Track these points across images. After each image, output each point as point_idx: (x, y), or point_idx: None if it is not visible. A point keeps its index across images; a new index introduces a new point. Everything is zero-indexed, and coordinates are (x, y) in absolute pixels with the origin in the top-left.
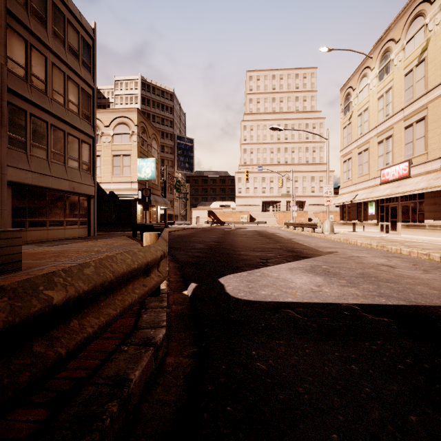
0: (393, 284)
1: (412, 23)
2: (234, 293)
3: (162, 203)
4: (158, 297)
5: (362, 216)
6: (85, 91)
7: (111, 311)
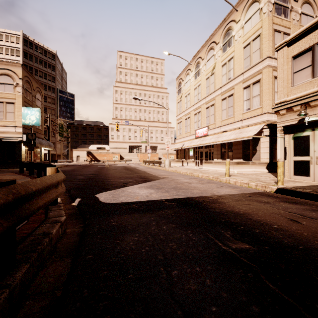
0: (185, 190)
1: (209, 51)
2: (104, 200)
3: (46, 145)
4: (56, 205)
5: (187, 157)
6: None
7: (46, 199)
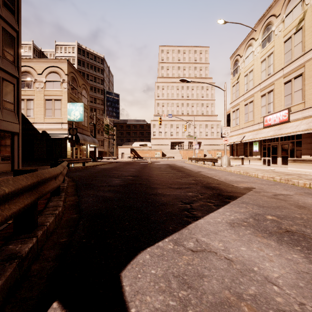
0: None
1: None
2: None
3: (90, 142)
4: None
5: (247, 153)
6: (8, 32)
7: None
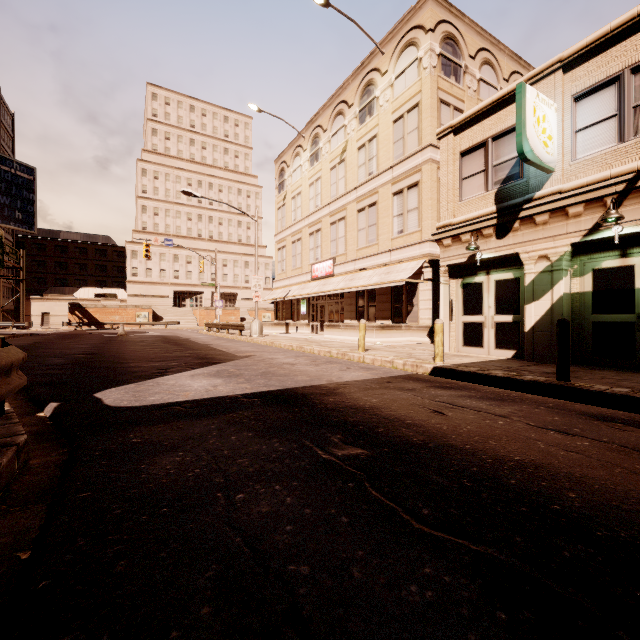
0: (282, 377)
1: (336, 118)
2: (116, 403)
3: None
4: (1, 417)
5: (295, 315)
6: None
7: None
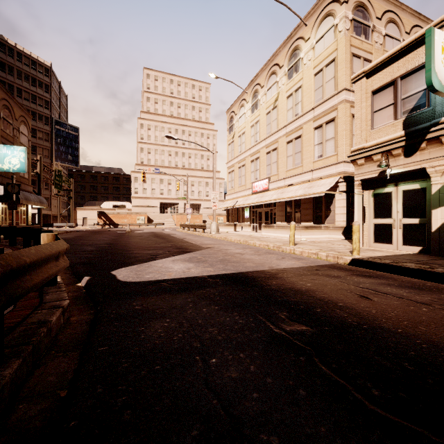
0: (235, 263)
1: (270, 77)
2: (124, 279)
3: (35, 201)
4: (55, 286)
5: (241, 219)
6: None
7: (43, 275)
